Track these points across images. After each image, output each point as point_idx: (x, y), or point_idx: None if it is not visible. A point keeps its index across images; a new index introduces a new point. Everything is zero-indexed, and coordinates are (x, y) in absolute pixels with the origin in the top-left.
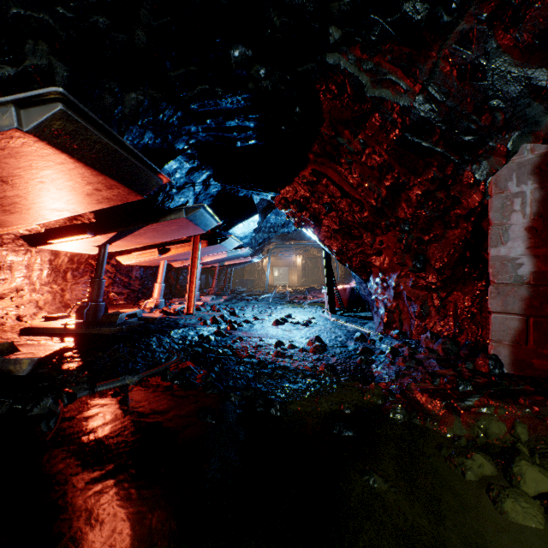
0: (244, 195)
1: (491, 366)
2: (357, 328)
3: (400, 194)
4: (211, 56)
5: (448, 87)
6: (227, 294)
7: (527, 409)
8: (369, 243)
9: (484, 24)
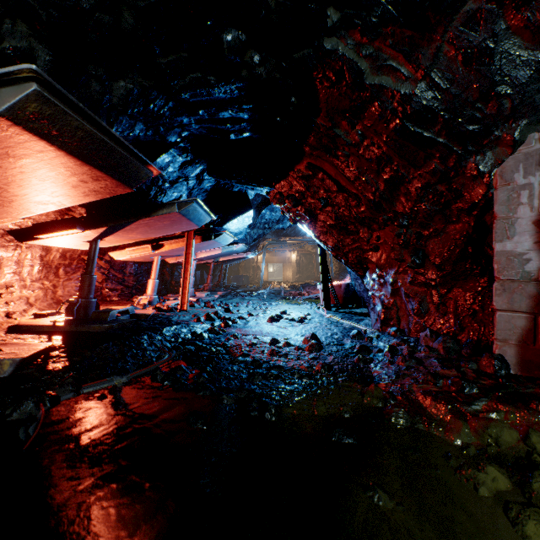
0: (238, 190)
1: (496, 367)
2: (353, 325)
3: (399, 188)
4: (202, 40)
5: (452, 73)
6: (222, 290)
7: (539, 415)
8: (366, 238)
9: (493, 3)
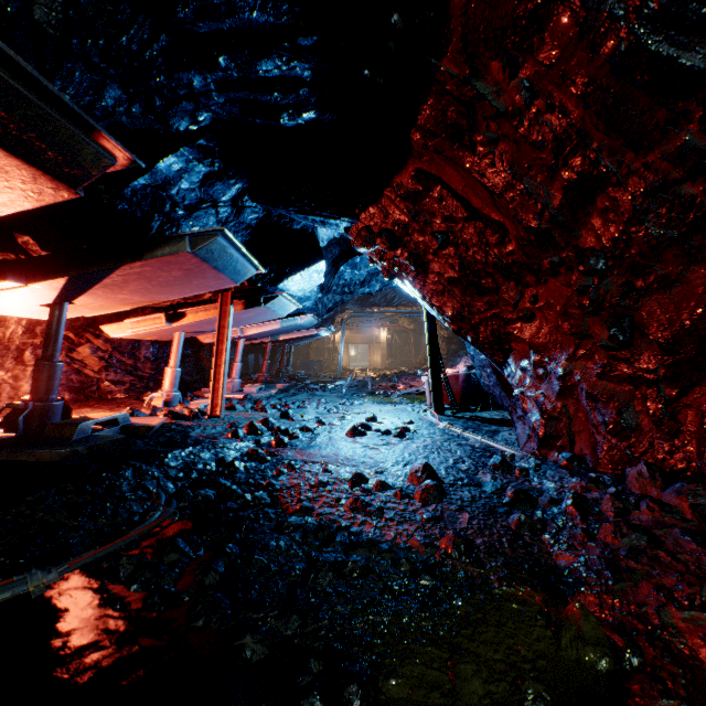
0: (302, 228)
1: None
2: (486, 442)
3: (592, 199)
4: None
5: None
6: (283, 381)
7: None
8: (512, 300)
9: None
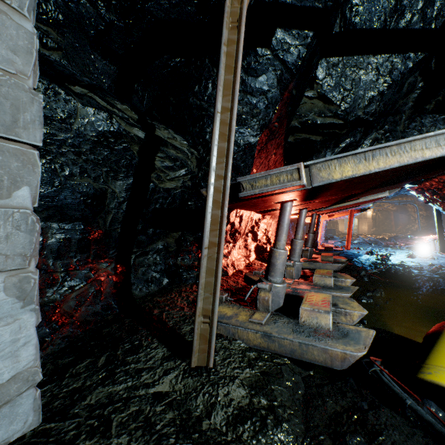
0: None
1: None
2: None
3: None
4: None
5: None
6: (334, 239)
7: None
8: None
9: None
